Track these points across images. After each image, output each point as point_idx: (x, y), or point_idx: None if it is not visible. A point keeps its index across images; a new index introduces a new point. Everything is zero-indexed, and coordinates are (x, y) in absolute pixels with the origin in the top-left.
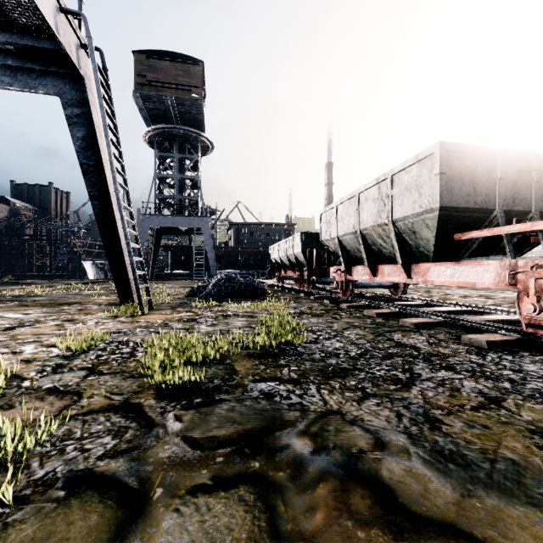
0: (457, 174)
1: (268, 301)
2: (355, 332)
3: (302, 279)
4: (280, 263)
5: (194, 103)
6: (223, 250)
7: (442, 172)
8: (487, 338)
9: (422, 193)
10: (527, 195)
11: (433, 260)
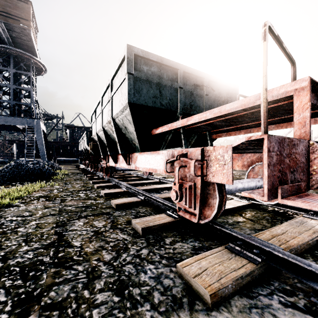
0: (145, 77)
1: (42, 184)
2: (44, 221)
3: (90, 165)
4: (82, 153)
5: (23, 32)
6: (61, 144)
7: (129, 72)
8: (146, 224)
9: (122, 92)
10: (200, 104)
11: (142, 150)
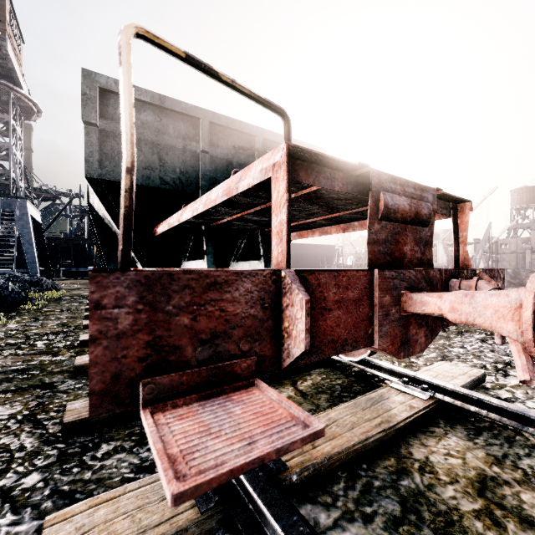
0: None
1: None
2: None
3: None
4: None
5: None
6: (72, 243)
7: (88, 121)
8: (83, 413)
9: None
10: None
11: (143, 263)
